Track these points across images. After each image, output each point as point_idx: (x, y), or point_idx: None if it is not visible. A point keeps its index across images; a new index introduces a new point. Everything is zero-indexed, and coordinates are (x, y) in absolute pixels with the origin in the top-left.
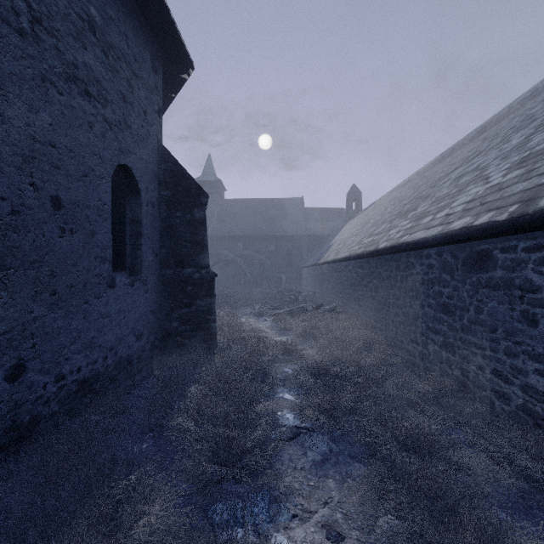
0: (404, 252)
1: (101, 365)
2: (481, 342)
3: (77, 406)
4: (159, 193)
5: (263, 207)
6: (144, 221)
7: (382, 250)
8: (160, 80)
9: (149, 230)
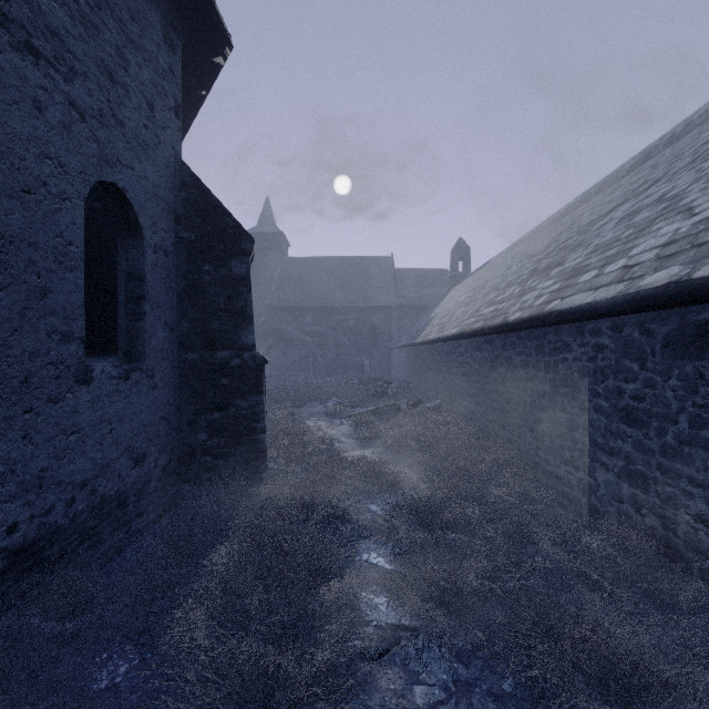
0: (550, 327)
1: (62, 515)
2: (704, 477)
3: (8, 594)
4: (176, 235)
5: (340, 269)
6: (150, 276)
7: (514, 323)
8: (178, 61)
9: (158, 292)
